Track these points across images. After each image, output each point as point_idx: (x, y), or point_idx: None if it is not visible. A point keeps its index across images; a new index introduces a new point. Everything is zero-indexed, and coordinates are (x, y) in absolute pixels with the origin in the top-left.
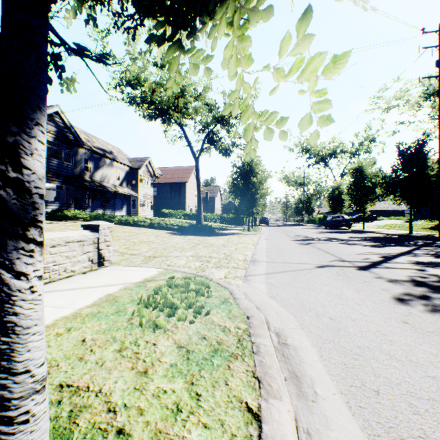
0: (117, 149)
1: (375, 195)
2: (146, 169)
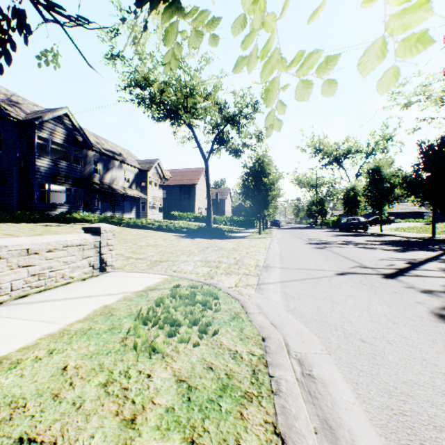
0: (126, 151)
1: (393, 196)
2: (155, 171)
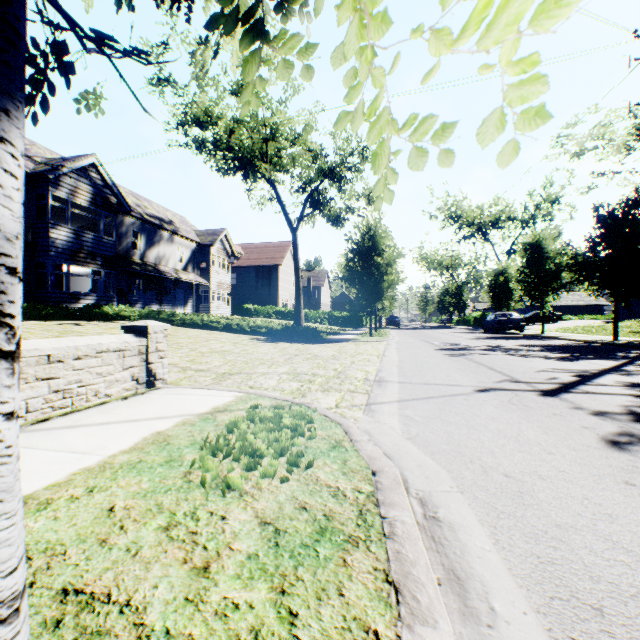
0: (179, 217)
1: (559, 283)
2: (220, 246)
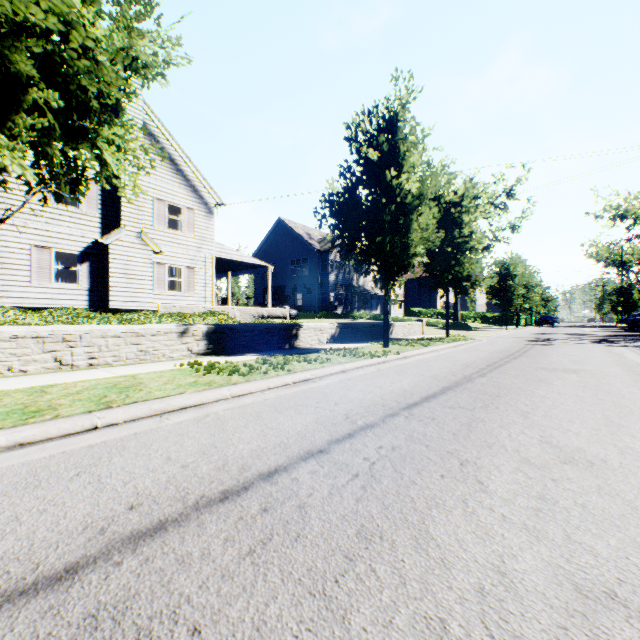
0: None
1: None
2: None
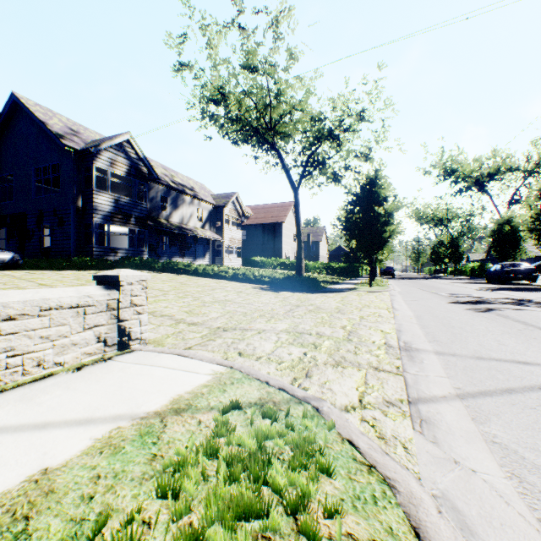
0: (199, 185)
1: None
2: (232, 207)
